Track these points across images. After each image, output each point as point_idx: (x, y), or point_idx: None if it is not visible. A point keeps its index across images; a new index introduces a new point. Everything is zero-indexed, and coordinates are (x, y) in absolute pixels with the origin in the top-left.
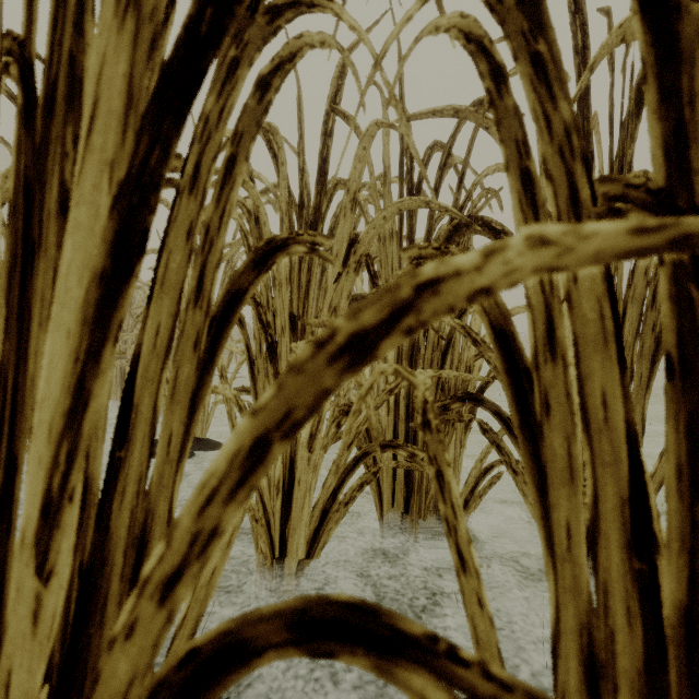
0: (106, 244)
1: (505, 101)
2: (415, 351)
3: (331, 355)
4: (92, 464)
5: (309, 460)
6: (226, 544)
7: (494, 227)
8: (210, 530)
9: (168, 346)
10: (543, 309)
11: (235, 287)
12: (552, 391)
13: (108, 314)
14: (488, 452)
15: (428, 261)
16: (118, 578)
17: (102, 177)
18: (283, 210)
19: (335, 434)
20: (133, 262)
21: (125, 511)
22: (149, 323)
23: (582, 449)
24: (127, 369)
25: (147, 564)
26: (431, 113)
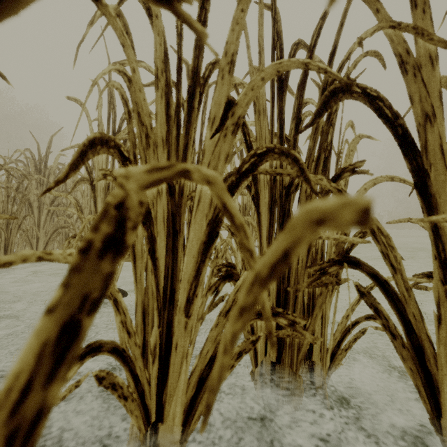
0: None
1: None
2: (286, 217)
3: None
4: None
5: (186, 325)
6: None
7: (369, 93)
8: None
9: None
10: None
11: None
12: None
13: None
14: (353, 309)
15: None
16: None
17: None
18: (158, 66)
19: (212, 300)
20: None
21: None
22: None
23: None
24: (70, 235)
25: None
26: None
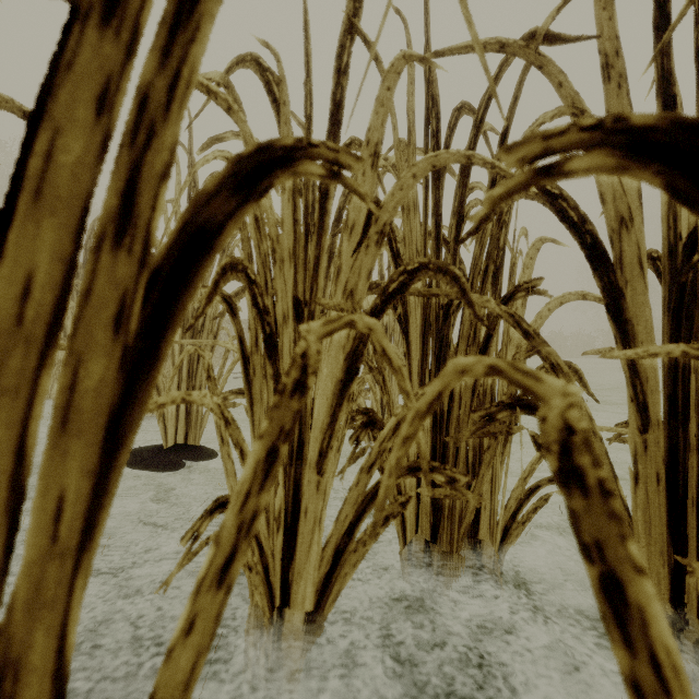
0: None
1: None
2: (444, 347)
3: None
4: None
5: (318, 484)
6: (183, 686)
7: (549, 191)
8: None
9: (53, 321)
10: None
11: (199, 219)
12: None
13: None
14: (533, 469)
15: (570, 156)
16: None
17: None
18: None
19: (353, 452)
20: None
21: None
22: (2, 270)
23: (665, 470)
24: None
25: None
26: (471, 46)
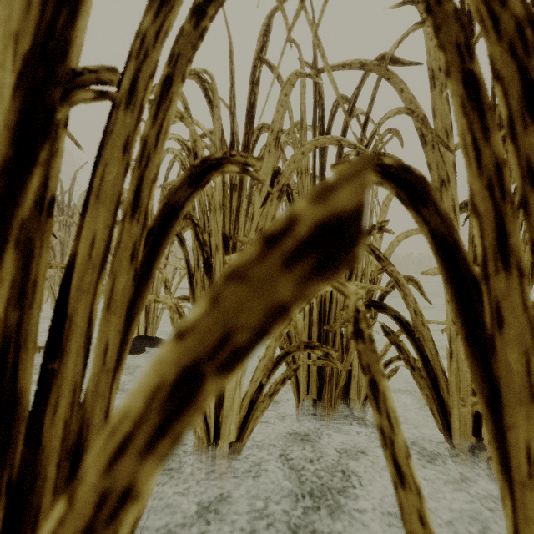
0: (8, 128)
1: (443, 5)
2: None
3: (288, 255)
4: (21, 377)
5: None
6: None
7: None
8: (121, 490)
9: (104, 257)
10: (492, 216)
11: (171, 202)
12: (505, 302)
13: (8, 211)
14: (387, 350)
15: None
16: (50, 491)
17: (5, 51)
18: (217, 146)
19: None
20: (36, 147)
21: (57, 423)
22: (83, 234)
23: None
24: None
25: (45, 525)
26: (342, 65)
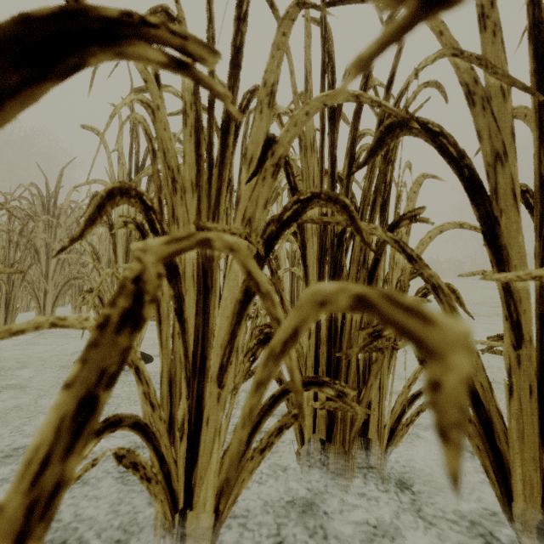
0: None
1: None
2: (338, 270)
3: None
4: None
5: (219, 396)
6: None
7: (431, 129)
8: None
9: None
10: None
11: None
12: None
13: None
14: (416, 378)
15: None
16: None
17: None
18: (186, 100)
19: (248, 368)
20: None
21: None
22: None
23: (537, 383)
24: (85, 288)
25: None
26: None
